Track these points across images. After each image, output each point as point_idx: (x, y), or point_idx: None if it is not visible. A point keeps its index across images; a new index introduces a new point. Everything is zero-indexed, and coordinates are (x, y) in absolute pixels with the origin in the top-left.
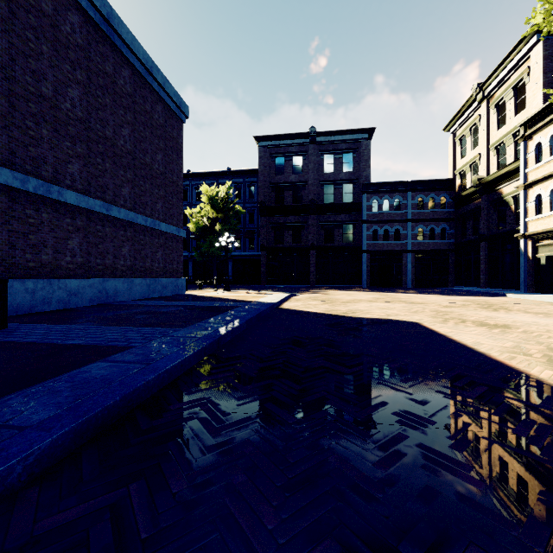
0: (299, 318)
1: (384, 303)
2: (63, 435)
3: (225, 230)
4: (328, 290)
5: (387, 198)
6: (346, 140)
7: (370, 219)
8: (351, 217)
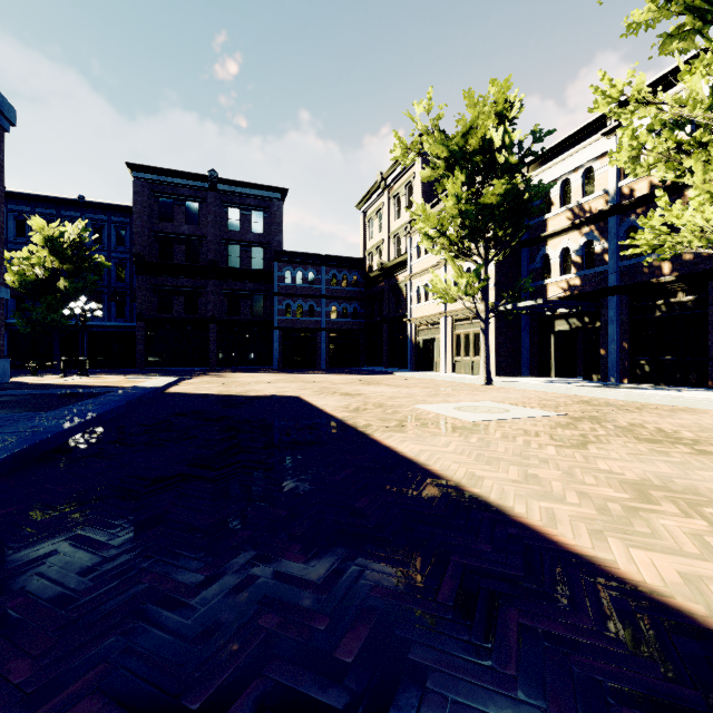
0: (187, 399)
1: (283, 383)
2: (8, 457)
3: (77, 289)
4: (232, 373)
5: (301, 270)
6: (255, 195)
7: (283, 291)
8: (261, 287)
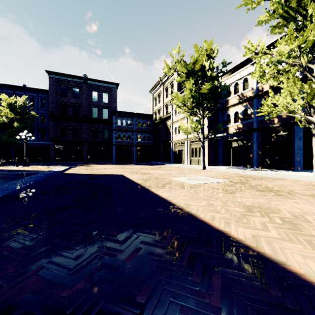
0: (73, 176)
1: (116, 169)
2: None
3: (22, 127)
4: (93, 165)
5: (125, 119)
6: (104, 86)
7: (116, 128)
8: (107, 126)
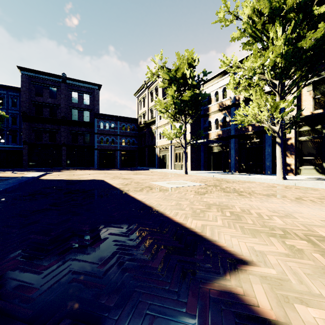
0: (50, 181)
1: (97, 174)
2: None
3: None
4: (73, 170)
5: (108, 122)
6: (85, 86)
7: (99, 132)
8: (88, 130)
